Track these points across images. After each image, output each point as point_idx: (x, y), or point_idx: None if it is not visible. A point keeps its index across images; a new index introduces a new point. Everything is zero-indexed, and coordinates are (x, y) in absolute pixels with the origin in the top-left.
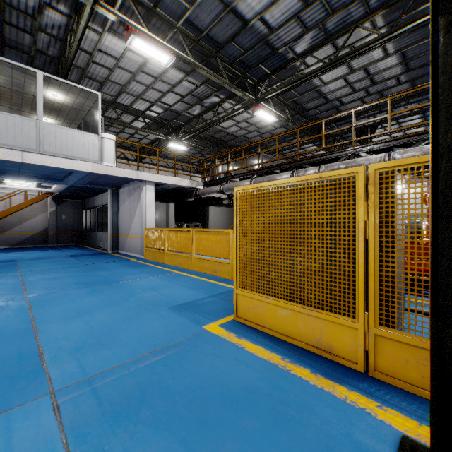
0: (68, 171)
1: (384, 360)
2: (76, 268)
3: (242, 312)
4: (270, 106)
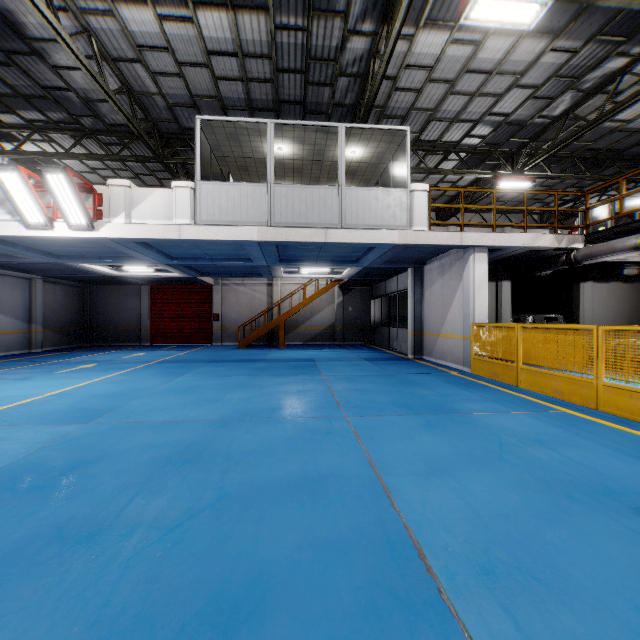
0: (366, 248)
1: None
2: (382, 379)
3: None
4: None
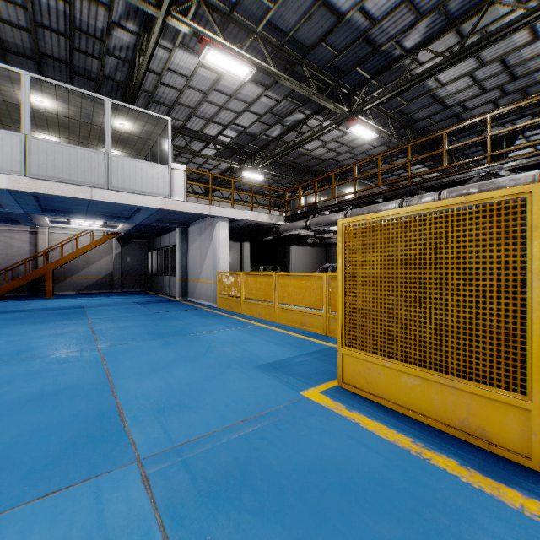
0: (135, 209)
1: None
2: (145, 317)
3: (350, 377)
4: (368, 120)
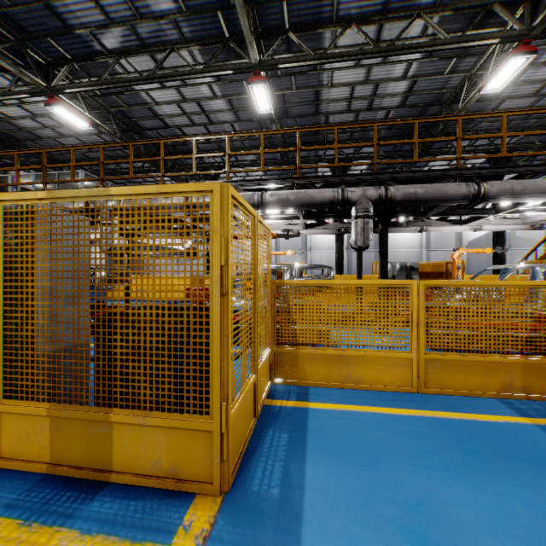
0: None
1: (10, 441)
2: None
3: None
4: (88, 108)
